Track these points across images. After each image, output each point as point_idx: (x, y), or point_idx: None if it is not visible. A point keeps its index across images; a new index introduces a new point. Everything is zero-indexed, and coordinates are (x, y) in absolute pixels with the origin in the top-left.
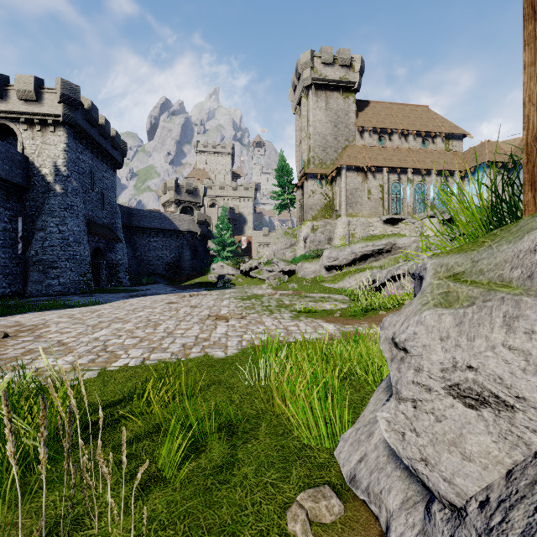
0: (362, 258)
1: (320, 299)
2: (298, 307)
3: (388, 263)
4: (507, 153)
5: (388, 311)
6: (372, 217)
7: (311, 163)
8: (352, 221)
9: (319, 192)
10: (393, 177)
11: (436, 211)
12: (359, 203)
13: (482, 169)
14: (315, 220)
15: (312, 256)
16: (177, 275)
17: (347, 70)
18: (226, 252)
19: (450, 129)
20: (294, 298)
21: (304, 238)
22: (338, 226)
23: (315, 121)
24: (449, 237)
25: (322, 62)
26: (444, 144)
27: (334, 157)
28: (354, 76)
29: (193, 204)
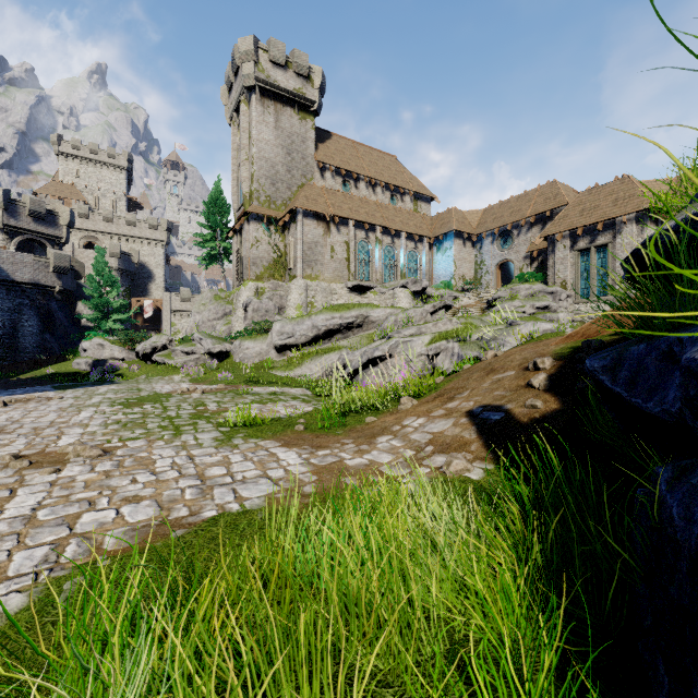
0: (326, 334)
1: (269, 398)
2: (231, 416)
3: (359, 342)
4: (471, 224)
5: (379, 416)
6: (335, 282)
7: (255, 198)
8: (312, 285)
9: (266, 241)
10: (361, 234)
11: (408, 280)
12: (320, 262)
13: (450, 238)
14: (261, 280)
15: (256, 331)
16: (8, 361)
17: (305, 81)
18: (114, 322)
19: (419, 188)
20: (226, 397)
21: (245, 305)
22: (293, 290)
23: (261, 140)
24: (428, 311)
25: (271, 59)
26: (413, 205)
27: (287, 196)
28: (313, 93)
29: (46, 237)
